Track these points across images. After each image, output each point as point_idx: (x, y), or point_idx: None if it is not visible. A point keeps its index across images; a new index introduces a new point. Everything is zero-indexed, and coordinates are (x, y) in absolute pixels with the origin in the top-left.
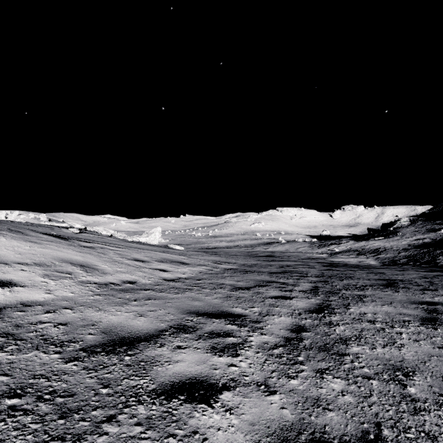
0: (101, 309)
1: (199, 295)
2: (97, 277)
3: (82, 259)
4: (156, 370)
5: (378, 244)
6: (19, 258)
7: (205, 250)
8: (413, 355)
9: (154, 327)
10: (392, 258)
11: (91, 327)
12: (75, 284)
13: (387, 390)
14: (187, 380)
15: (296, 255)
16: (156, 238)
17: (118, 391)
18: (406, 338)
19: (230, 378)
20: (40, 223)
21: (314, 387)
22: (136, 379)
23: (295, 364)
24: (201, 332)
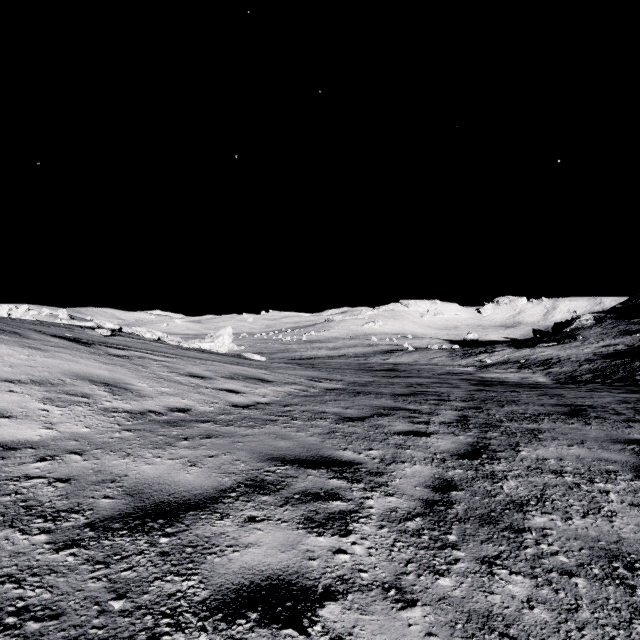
0: (129, 454)
1: (287, 429)
2: (130, 403)
3: (107, 375)
4: (212, 563)
5: (550, 353)
6: (8, 373)
7: (296, 361)
8: (634, 531)
9: (213, 484)
10: (570, 373)
11: (110, 485)
12: (94, 413)
13: (605, 596)
14: (263, 581)
15: (430, 368)
16: (225, 344)
17: (141, 605)
18: (617, 501)
19: (337, 577)
20: (54, 322)
21: (480, 591)
22: (175, 581)
23: (444, 548)
24: (288, 492)
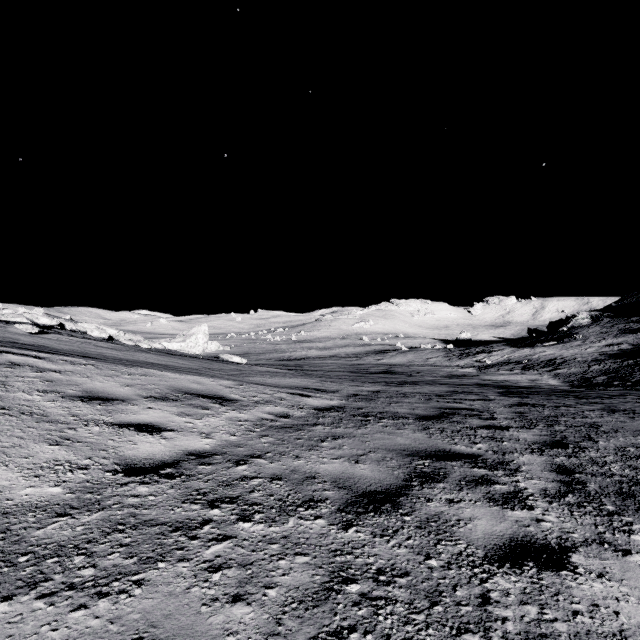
0: None
1: (207, 587)
2: None
3: None
4: None
5: (552, 353)
6: None
7: (284, 362)
8: None
9: None
10: (580, 375)
11: None
12: None
13: None
14: None
15: (428, 369)
16: (199, 343)
17: None
18: None
19: None
20: None
21: None
22: None
23: None
24: None
